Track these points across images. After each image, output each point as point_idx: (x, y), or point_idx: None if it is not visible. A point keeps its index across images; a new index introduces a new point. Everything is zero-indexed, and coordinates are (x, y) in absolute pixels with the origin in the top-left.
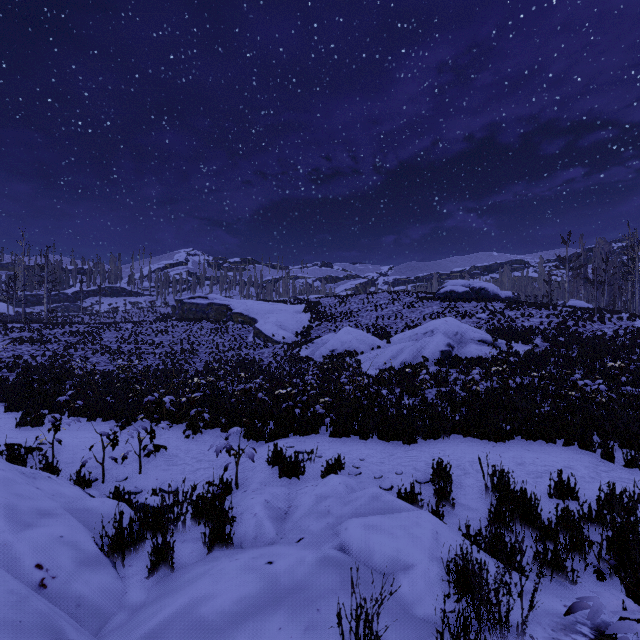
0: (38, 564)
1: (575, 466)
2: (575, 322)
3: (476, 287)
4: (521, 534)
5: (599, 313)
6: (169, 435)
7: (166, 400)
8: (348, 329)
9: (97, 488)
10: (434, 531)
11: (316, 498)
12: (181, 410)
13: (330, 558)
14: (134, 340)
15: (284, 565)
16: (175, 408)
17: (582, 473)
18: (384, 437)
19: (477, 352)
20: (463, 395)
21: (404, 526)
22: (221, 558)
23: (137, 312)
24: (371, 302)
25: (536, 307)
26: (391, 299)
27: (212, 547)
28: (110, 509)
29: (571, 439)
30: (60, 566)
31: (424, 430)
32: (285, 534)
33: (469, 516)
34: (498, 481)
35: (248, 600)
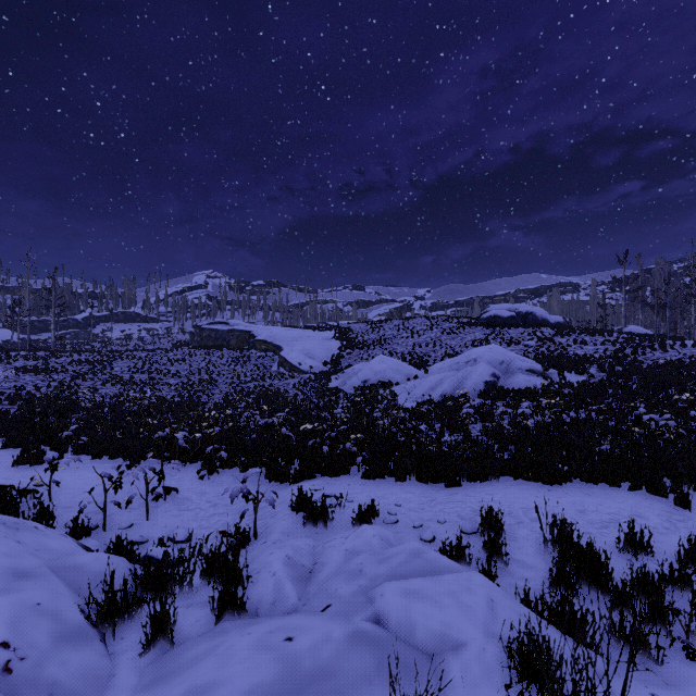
0: (4, 642)
1: (645, 514)
2: (634, 350)
3: (523, 311)
4: (589, 598)
5: (660, 340)
6: (182, 475)
7: (178, 436)
8: (382, 357)
9: (97, 537)
10: (489, 599)
11: (346, 554)
12: (196, 447)
13: (363, 633)
14: (148, 369)
15: (306, 643)
16: (190, 445)
17: (654, 523)
18: (423, 479)
19: (525, 383)
20: (511, 431)
21: (452, 592)
22: (231, 631)
23: (152, 339)
24: (407, 328)
25: (590, 333)
26: (429, 325)
27: (221, 615)
28: (105, 566)
29: (638, 482)
30: (32, 643)
31: (469, 471)
32: (309, 599)
33: (526, 575)
34: (558, 533)
35: (260, 691)
